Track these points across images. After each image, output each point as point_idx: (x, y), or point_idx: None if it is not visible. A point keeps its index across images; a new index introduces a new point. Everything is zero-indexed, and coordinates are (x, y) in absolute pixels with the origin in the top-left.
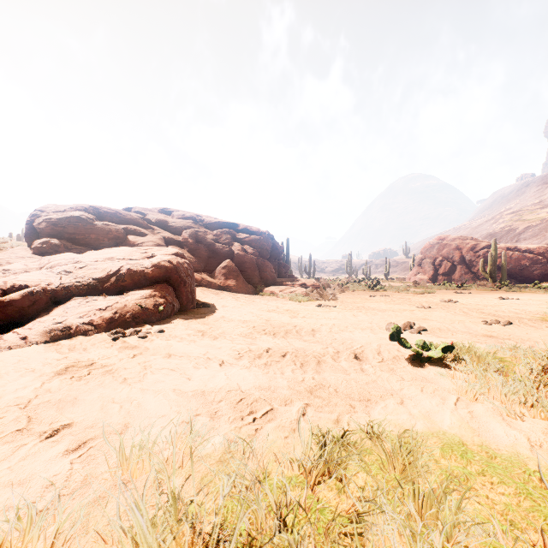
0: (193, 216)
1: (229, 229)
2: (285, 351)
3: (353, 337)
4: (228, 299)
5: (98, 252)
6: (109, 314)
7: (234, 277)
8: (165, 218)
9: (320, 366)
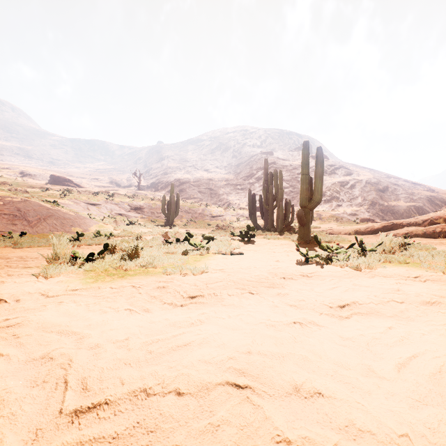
0: None
1: None
2: None
3: None
4: None
5: None
6: (406, 232)
7: None
8: None
9: None
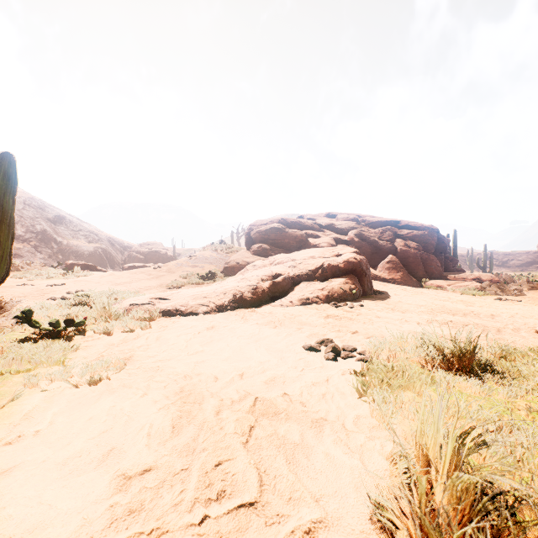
0: (355, 217)
1: (390, 226)
2: (466, 323)
3: (537, 323)
4: (396, 289)
5: (301, 252)
6: (325, 293)
7: (397, 271)
8: (332, 222)
9: (500, 332)
